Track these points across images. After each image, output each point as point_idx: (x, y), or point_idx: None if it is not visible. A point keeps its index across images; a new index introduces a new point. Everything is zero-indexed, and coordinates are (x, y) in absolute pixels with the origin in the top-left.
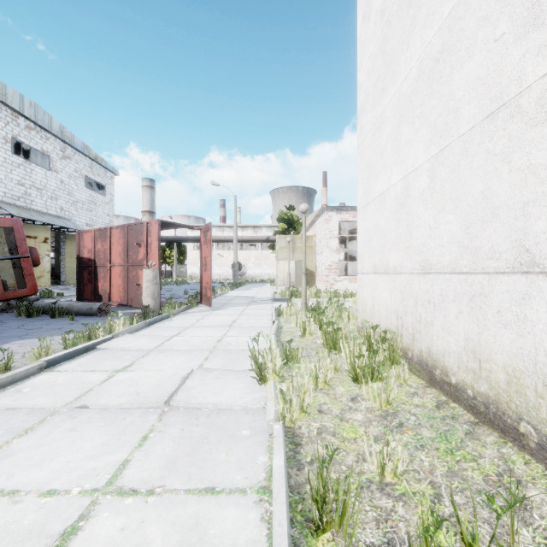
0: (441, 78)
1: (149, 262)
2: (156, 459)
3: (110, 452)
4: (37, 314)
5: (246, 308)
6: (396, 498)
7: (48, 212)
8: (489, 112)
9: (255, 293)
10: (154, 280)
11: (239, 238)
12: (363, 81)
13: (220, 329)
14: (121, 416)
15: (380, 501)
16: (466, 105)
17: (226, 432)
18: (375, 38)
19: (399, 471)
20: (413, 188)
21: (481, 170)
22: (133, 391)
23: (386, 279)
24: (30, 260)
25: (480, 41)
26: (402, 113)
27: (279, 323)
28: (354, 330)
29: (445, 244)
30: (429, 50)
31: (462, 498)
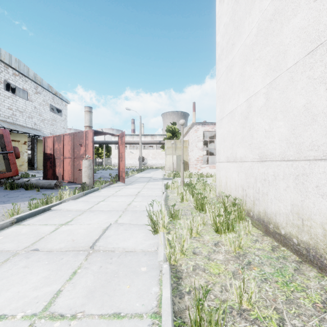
0: (274, 32)
1: (86, 156)
2: (80, 289)
3: (49, 284)
4: (17, 188)
5: (146, 184)
6: (251, 322)
7: (26, 126)
8: (309, 50)
9: (152, 175)
10: (89, 167)
11: (143, 141)
12: (220, 41)
13: (129, 197)
14: (60, 257)
15: (240, 324)
16: (292, 47)
17: (130, 268)
18: (228, 12)
19: (253, 300)
20: (253, 106)
21: (303, 90)
22: (70, 239)
23: (235, 166)
24: (13, 154)
25: (303, 3)
26: (246, 58)
27: (167, 193)
28: (213, 198)
29: (277, 142)
30: (265, 15)
31: (300, 322)
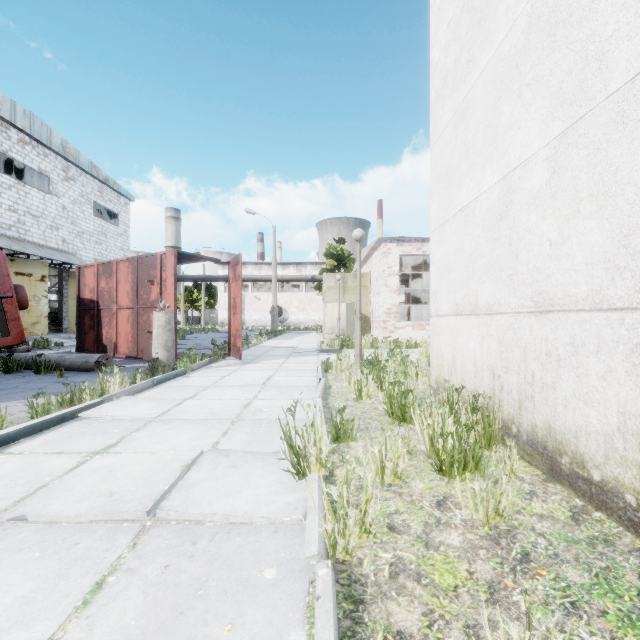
0: (572, 15)
1: (162, 303)
2: (105, 638)
3: (28, 621)
4: (18, 370)
5: (285, 362)
6: None
7: (47, 244)
8: None
9: (298, 343)
10: (167, 326)
11: (279, 276)
12: (439, 59)
13: (249, 389)
14: (73, 538)
15: None
16: (622, 43)
17: (237, 572)
18: None
19: None
20: (519, 190)
21: None
22: (105, 490)
23: (475, 323)
24: (15, 301)
25: None
26: (502, 86)
27: (327, 381)
28: (425, 390)
29: (580, 267)
30: None
31: None
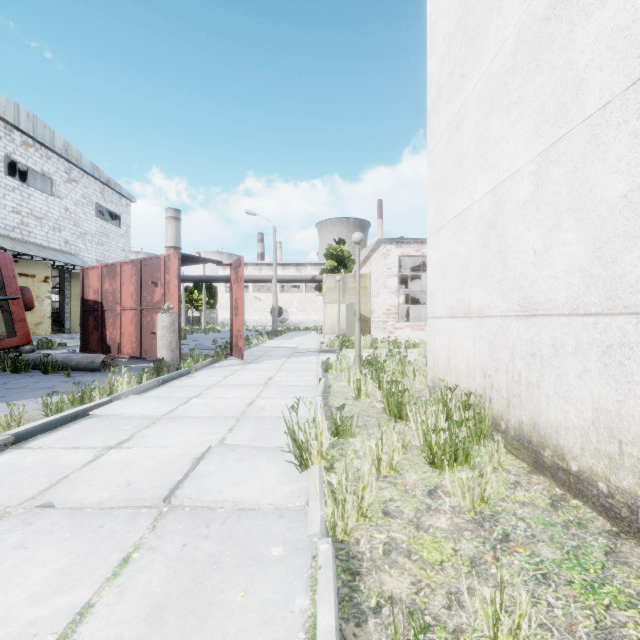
0: (553, 42)
1: (166, 305)
2: (135, 602)
3: (66, 588)
4: (26, 370)
5: (286, 362)
6: None
7: (49, 246)
8: (637, 75)
9: (298, 343)
10: (171, 327)
11: (279, 277)
12: (435, 71)
13: (252, 388)
14: (98, 522)
15: None
16: (595, 73)
17: (247, 549)
18: (452, 11)
19: (523, 634)
20: (508, 201)
21: (623, 163)
22: (123, 481)
23: (468, 325)
24: (21, 302)
25: None
26: (492, 102)
27: (327, 381)
28: (422, 390)
29: (560, 275)
30: (533, 9)
31: None
